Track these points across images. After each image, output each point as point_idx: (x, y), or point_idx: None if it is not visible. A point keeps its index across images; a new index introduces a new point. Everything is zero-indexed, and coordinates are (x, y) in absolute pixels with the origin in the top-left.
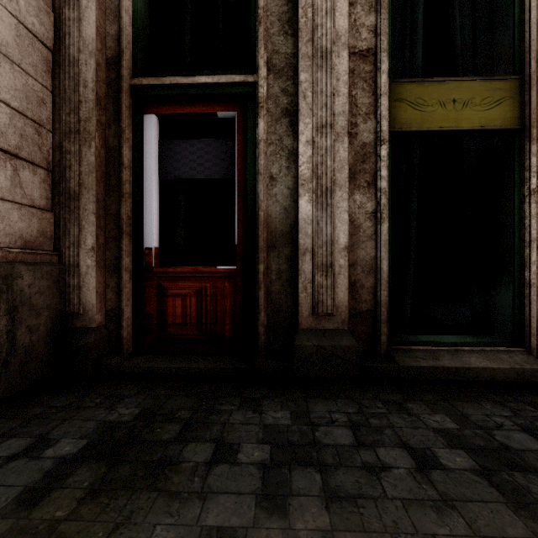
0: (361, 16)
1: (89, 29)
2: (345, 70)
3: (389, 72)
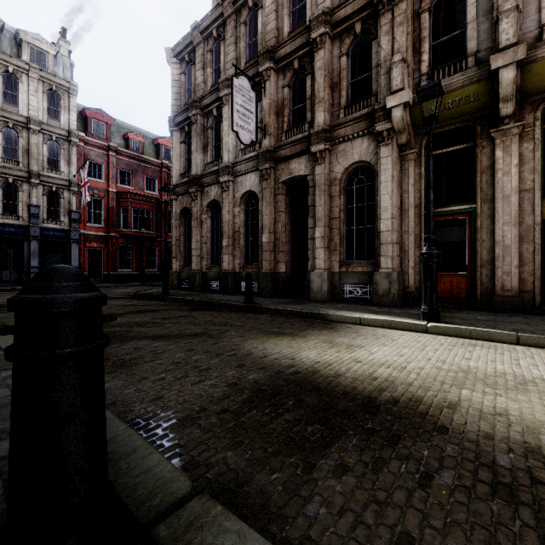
0: (526, 176)
1: (411, 199)
2: (517, 201)
3: (542, 195)
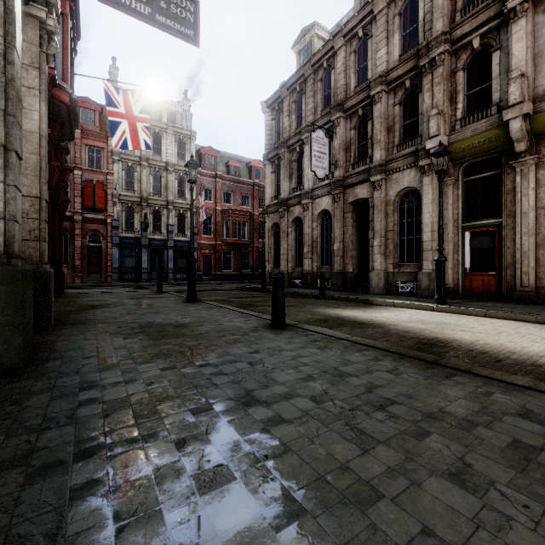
0: (542, 196)
1: (450, 215)
2: (533, 216)
3: None
